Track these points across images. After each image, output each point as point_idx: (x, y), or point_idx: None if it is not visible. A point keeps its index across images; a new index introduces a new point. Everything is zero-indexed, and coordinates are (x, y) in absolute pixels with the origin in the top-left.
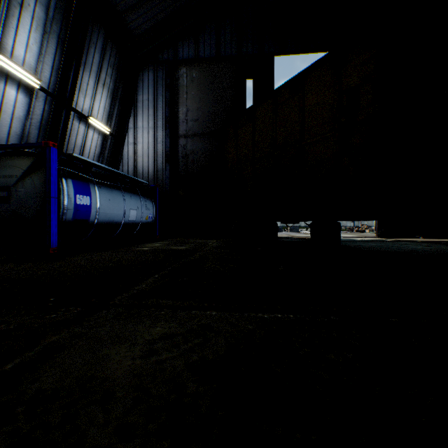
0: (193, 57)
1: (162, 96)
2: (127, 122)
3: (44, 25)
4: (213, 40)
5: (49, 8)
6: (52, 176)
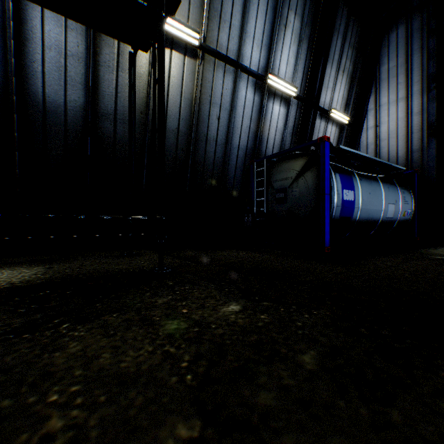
0: None
1: (420, 51)
2: (365, 105)
3: (299, 35)
4: None
5: (303, 15)
6: (325, 171)
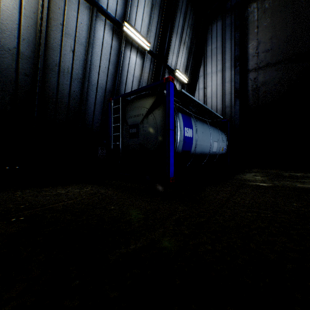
0: None
1: (230, 40)
2: (198, 72)
3: (151, 0)
4: None
5: None
6: (170, 109)
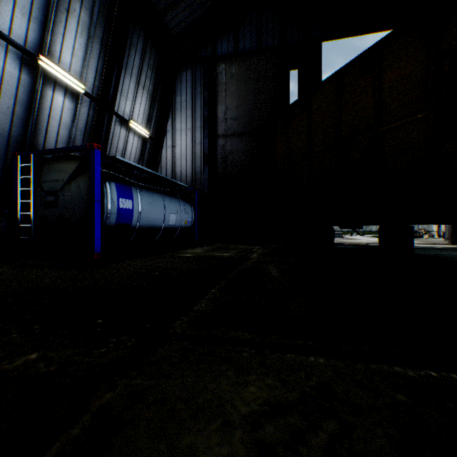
0: (232, 51)
1: (200, 96)
2: (165, 125)
3: (88, 30)
4: (254, 31)
5: (93, 12)
6: (96, 179)
